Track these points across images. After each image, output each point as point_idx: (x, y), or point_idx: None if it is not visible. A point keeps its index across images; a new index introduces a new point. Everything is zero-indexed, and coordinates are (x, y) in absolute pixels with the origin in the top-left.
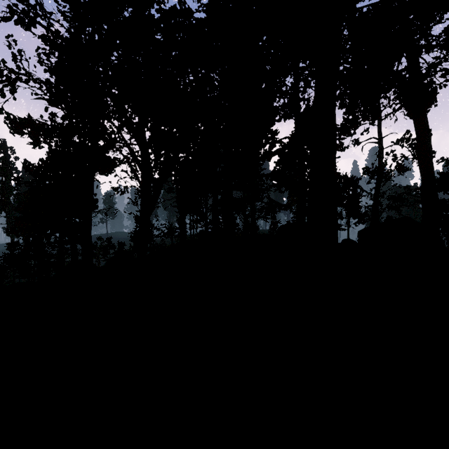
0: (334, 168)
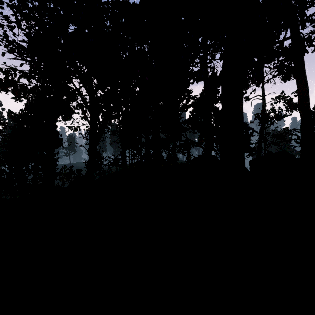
0: (241, 106)
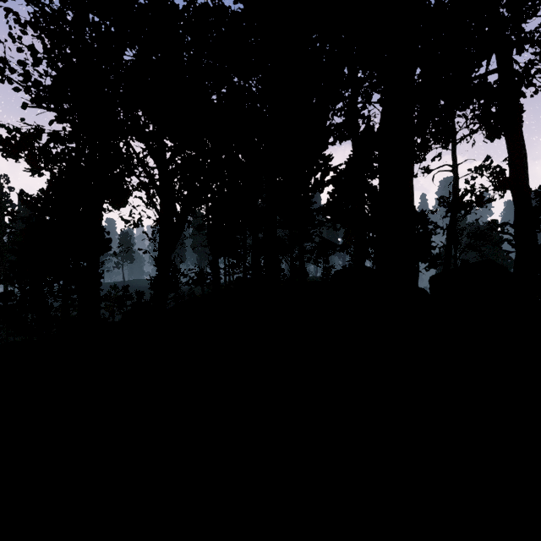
0: (411, 188)
